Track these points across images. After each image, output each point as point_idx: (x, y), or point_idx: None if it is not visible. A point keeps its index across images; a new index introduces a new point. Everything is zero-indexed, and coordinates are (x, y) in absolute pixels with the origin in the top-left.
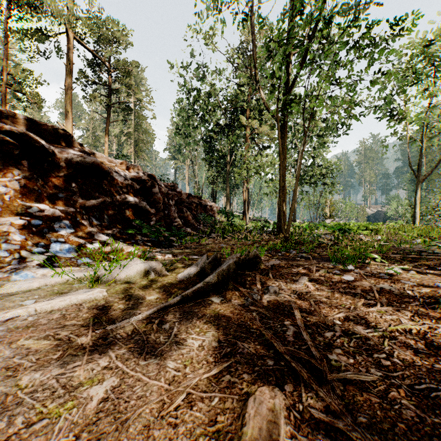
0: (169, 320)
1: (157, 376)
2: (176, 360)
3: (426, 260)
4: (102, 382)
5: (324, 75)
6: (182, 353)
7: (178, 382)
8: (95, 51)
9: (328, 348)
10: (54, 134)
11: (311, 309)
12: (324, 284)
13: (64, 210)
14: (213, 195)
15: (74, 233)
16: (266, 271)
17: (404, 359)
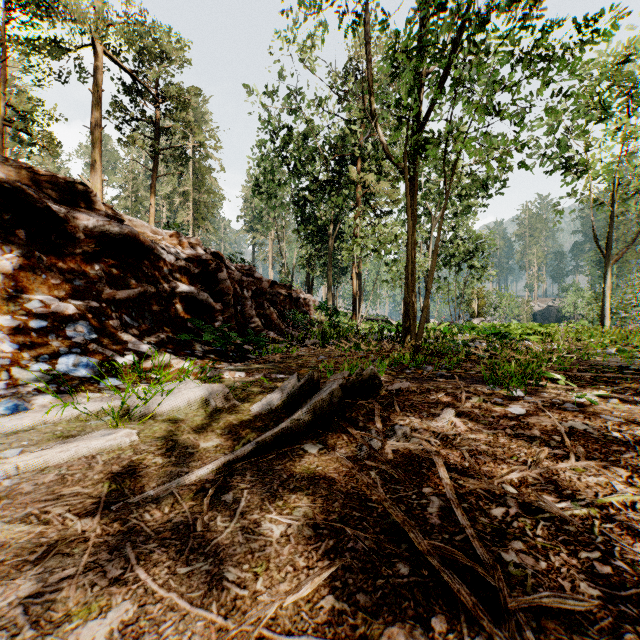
0: (233, 486)
1: (205, 598)
2: (240, 563)
3: (630, 380)
4: (105, 613)
5: (475, 101)
6: (252, 551)
7: (241, 610)
8: (135, 72)
9: (500, 539)
10: (68, 191)
11: (465, 465)
12: (481, 421)
13: (82, 305)
14: (309, 283)
15: (97, 340)
16: (389, 399)
17: (633, 561)
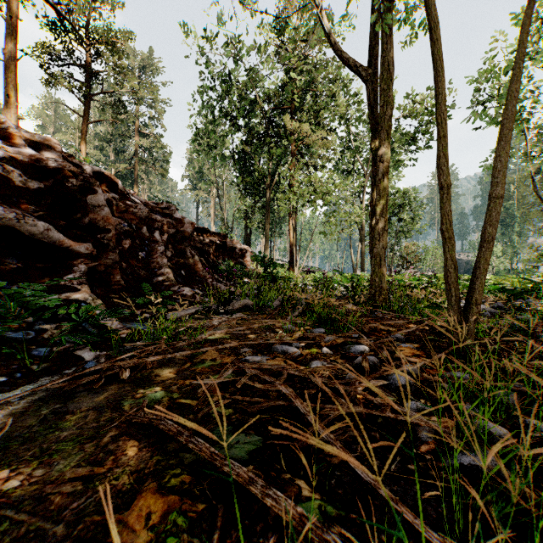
0: None
1: None
2: None
3: None
4: None
5: None
6: None
7: None
8: (58, 4)
9: None
10: None
11: None
12: None
13: None
14: (247, 235)
15: None
16: None
17: None
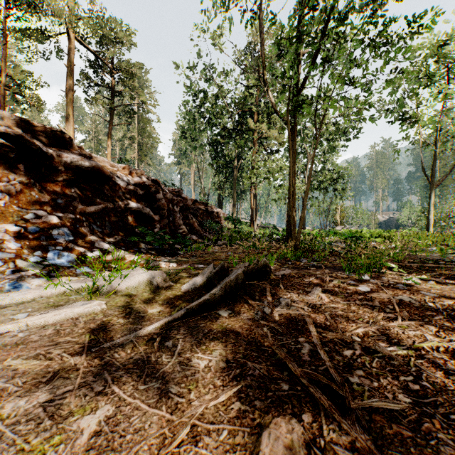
0: (172, 337)
1: (158, 403)
2: (179, 383)
3: (444, 269)
4: (95, 411)
5: (336, 74)
6: (187, 376)
7: (181, 410)
8: (97, 52)
9: (348, 369)
10: (53, 137)
11: (327, 324)
12: (339, 295)
13: (63, 216)
14: (220, 201)
15: (74, 240)
16: (276, 281)
17: (434, 382)
